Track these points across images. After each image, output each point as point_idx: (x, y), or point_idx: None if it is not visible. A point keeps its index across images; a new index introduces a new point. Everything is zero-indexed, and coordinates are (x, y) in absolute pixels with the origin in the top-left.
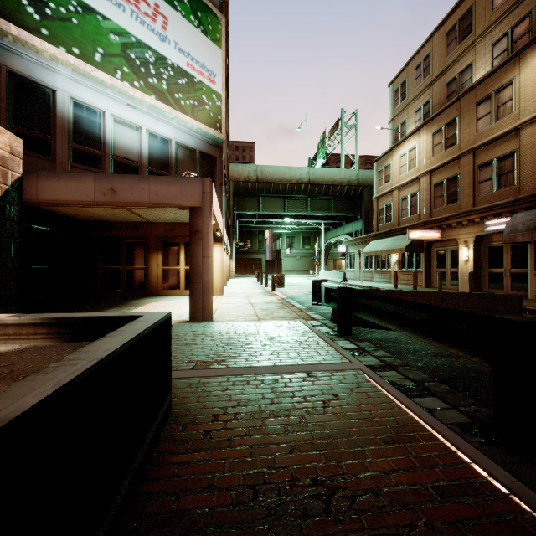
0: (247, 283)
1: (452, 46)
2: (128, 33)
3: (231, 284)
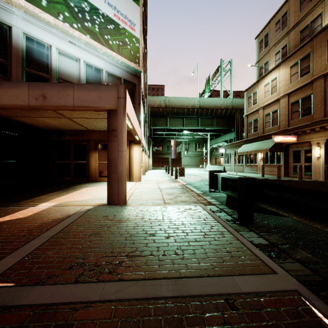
0: (159, 173)
1: (305, 3)
2: None
3: (148, 174)
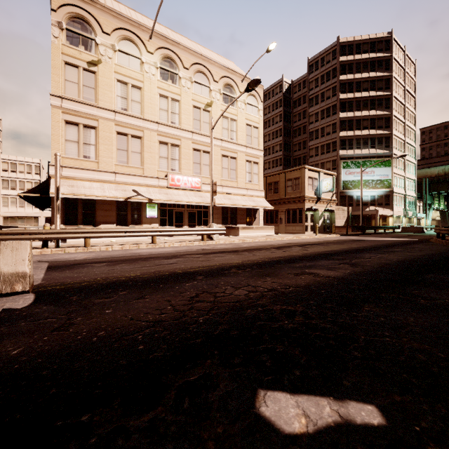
0: None
1: None
2: (365, 180)
3: None
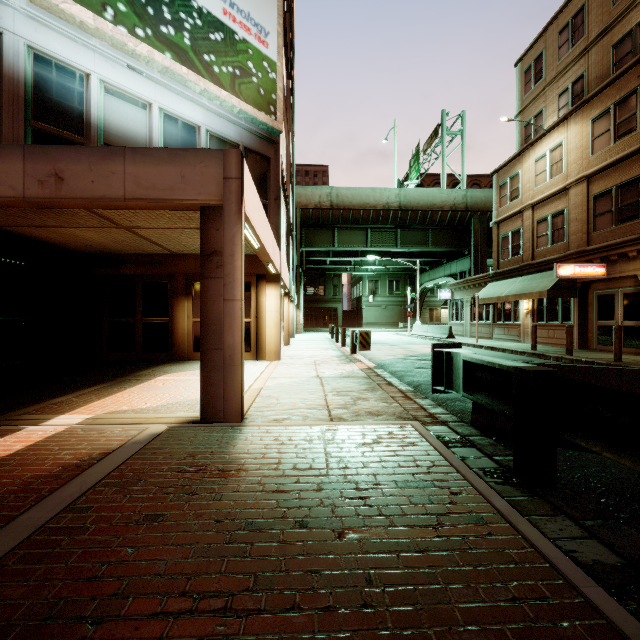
0: (317, 340)
1: None
2: None
3: (296, 342)
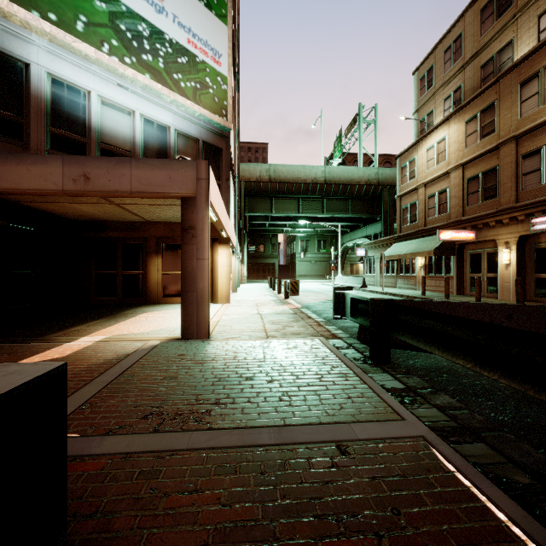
0: (258, 289)
1: (488, 23)
2: (117, 1)
3: (241, 290)
